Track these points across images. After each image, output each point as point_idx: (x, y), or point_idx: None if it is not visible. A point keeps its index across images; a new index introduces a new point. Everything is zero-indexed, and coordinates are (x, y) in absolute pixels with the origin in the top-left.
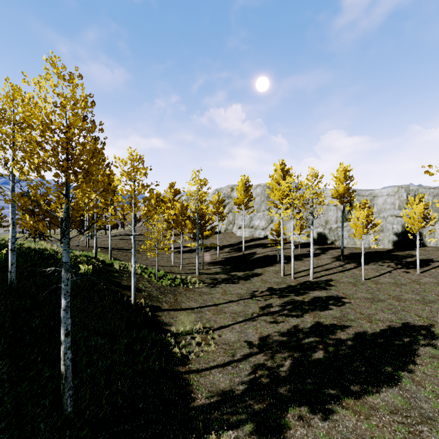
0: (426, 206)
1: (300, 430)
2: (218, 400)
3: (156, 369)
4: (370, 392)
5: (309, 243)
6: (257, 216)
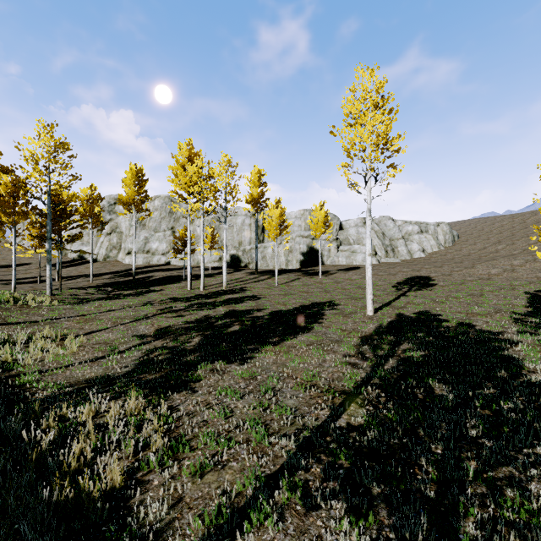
0: (326, 213)
1: (214, 378)
2: (80, 388)
3: None
4: (288, 339)
5: (221, 266)
6: (155, 237)
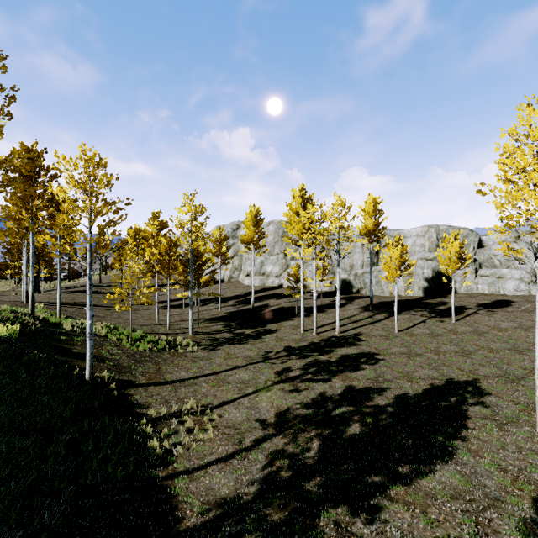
0: (462, 244)
1: None
2: (217, 516)
3: (118, 478)
4: (422, 473)
5: (331, 292)
6: (270, 260)
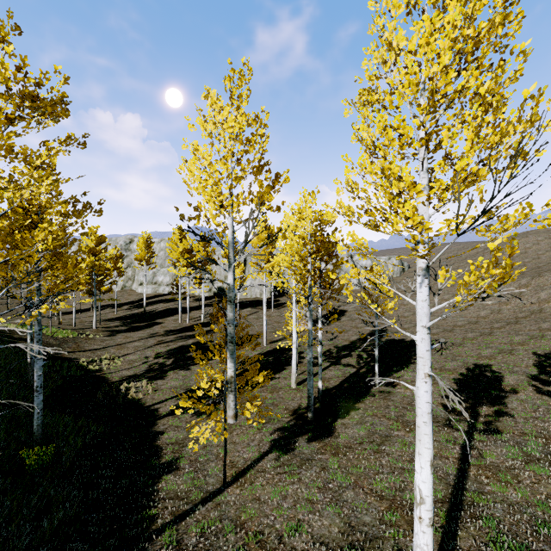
0: None
1: (173, 375)
2: (127, 378)
3: (78, 375)
4: (211, 360)
5: (210, 296)
6: (161, 272)
